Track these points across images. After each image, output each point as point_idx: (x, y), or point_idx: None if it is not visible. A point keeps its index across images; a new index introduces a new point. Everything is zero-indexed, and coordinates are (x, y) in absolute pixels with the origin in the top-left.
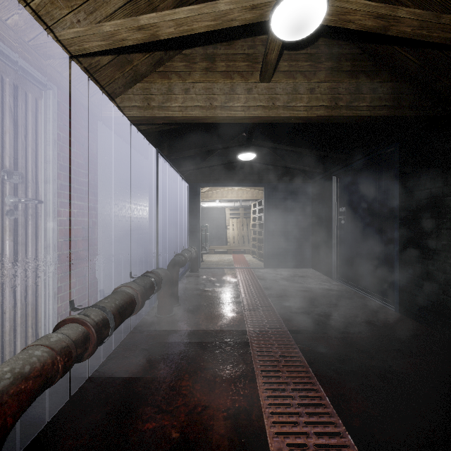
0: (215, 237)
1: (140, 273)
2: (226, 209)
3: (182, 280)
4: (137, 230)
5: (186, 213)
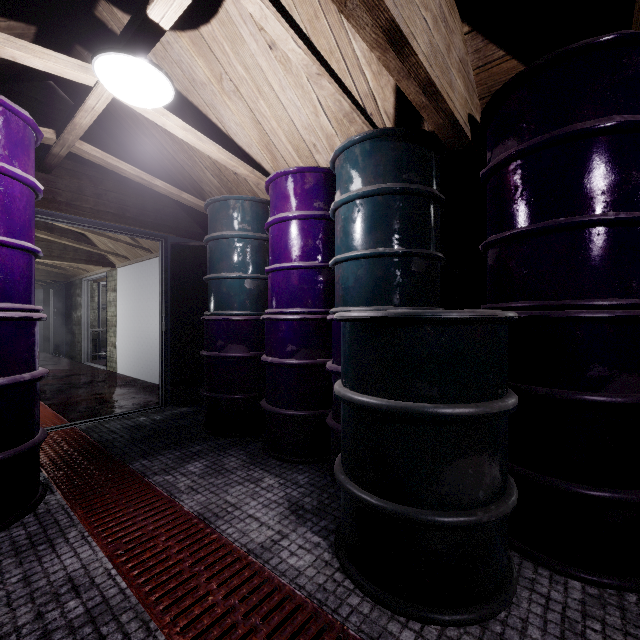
0: None
1: None
2: None
3: None
4: None
5: None
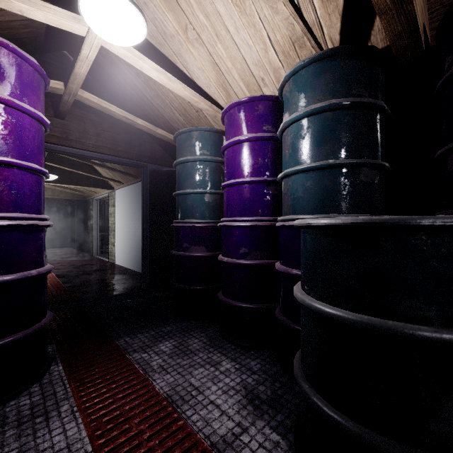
0: None
1: None
2: None
3: None
4: None
5: None
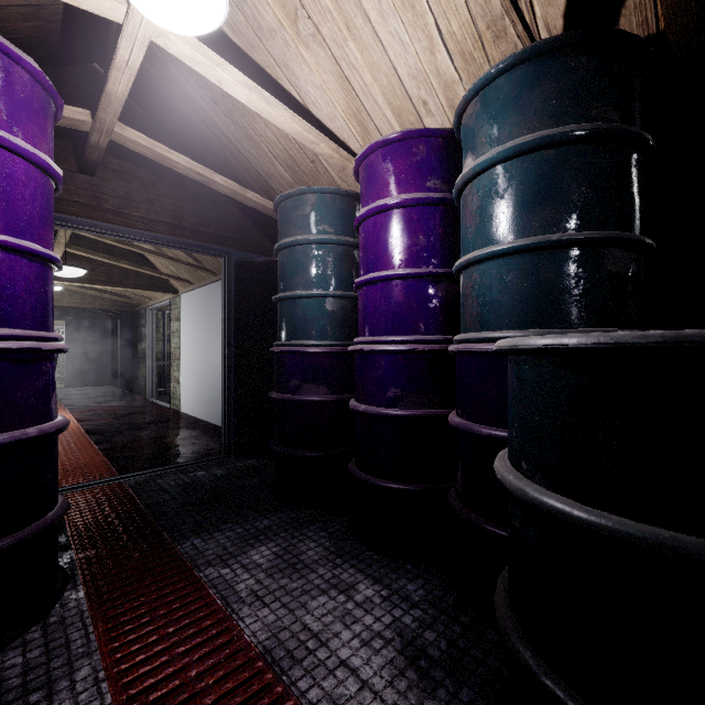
0: None
1: None
2: None
3: None
4: None
5: None
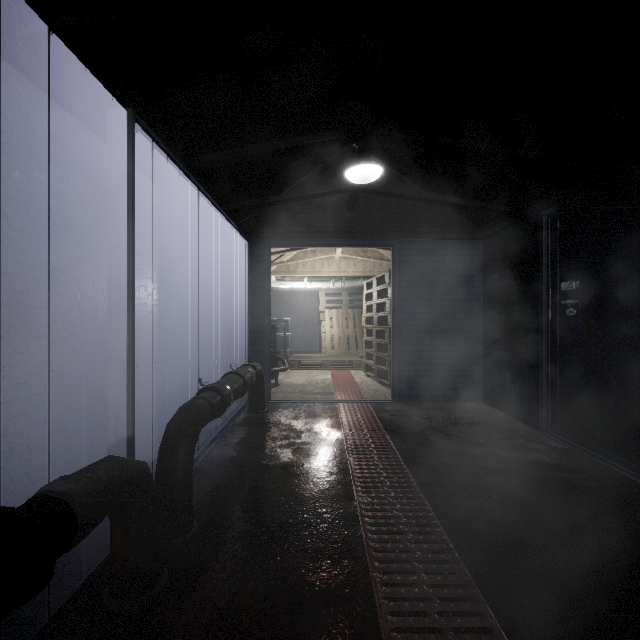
0: (302, 338)
1: (106, 440)
2: (320, 294)
3: (227, 434)
4: (90, 331)
5: (243, 296)
